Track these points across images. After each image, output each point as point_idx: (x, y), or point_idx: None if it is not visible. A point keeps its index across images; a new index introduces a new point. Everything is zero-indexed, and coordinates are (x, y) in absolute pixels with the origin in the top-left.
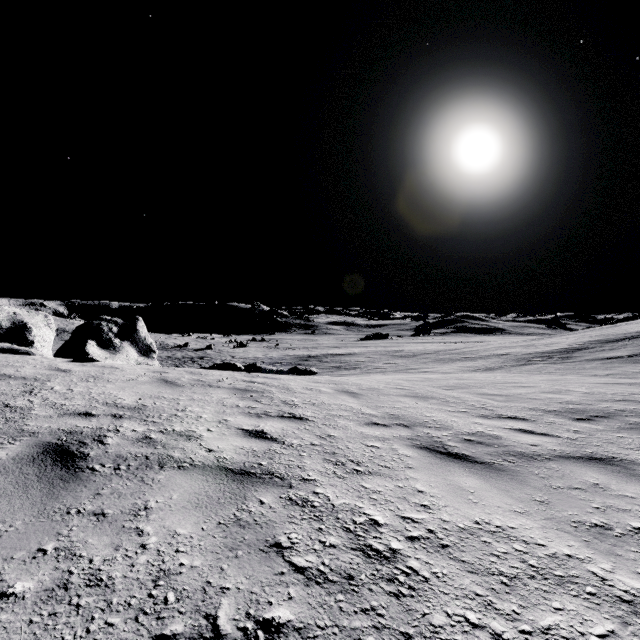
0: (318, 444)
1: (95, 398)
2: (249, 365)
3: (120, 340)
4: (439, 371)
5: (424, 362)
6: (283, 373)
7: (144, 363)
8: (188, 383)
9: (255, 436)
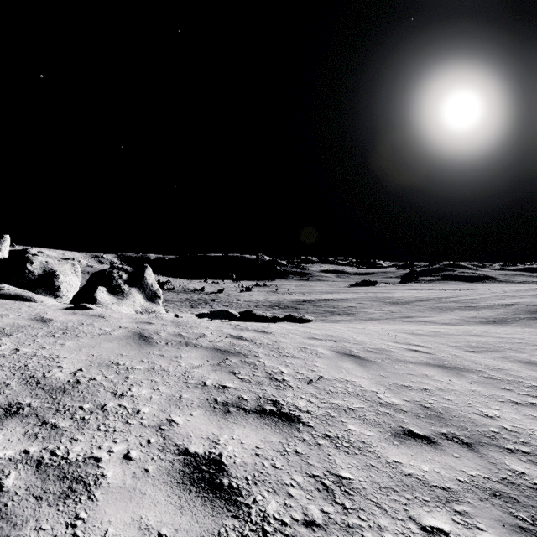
0: (319, 520)
1: (27, 366)
2: (245, 312)
3: (129, 286)
4: (440, 321)
5: (419, 310)
6: (278, 320)
7: (149, 308)
8: (164, 339)
9: (199, 481)
